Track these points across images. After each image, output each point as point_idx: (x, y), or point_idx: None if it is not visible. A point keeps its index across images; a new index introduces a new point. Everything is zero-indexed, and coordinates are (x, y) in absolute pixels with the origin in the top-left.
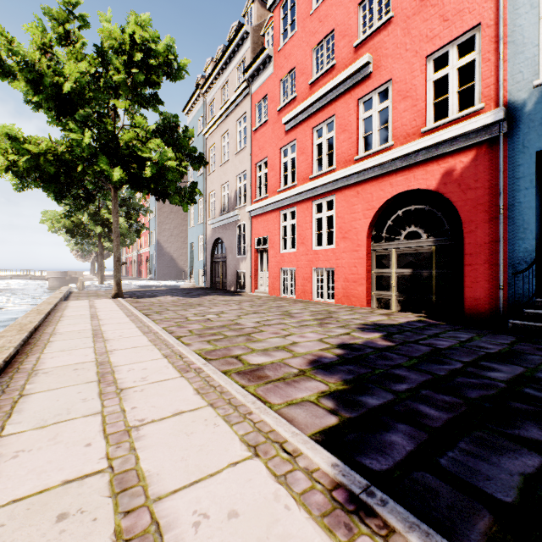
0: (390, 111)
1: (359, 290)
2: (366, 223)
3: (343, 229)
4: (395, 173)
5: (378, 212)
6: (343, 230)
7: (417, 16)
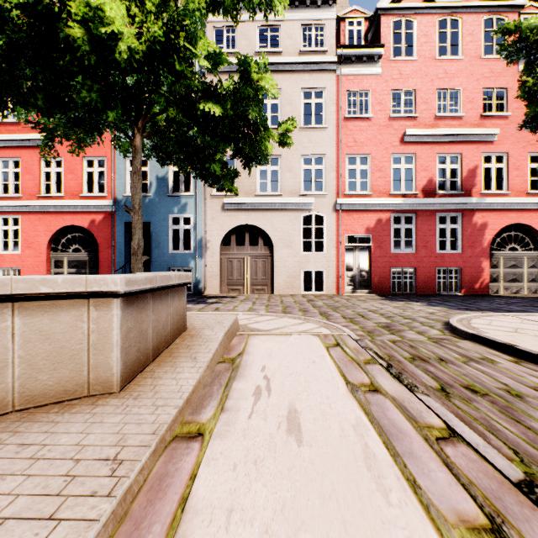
0: (64, 175)
1: None
2: (47, 240)
3: (28, 241)
4: (66, 213)
5: (56, 233)
6: (28, 242)
7: None
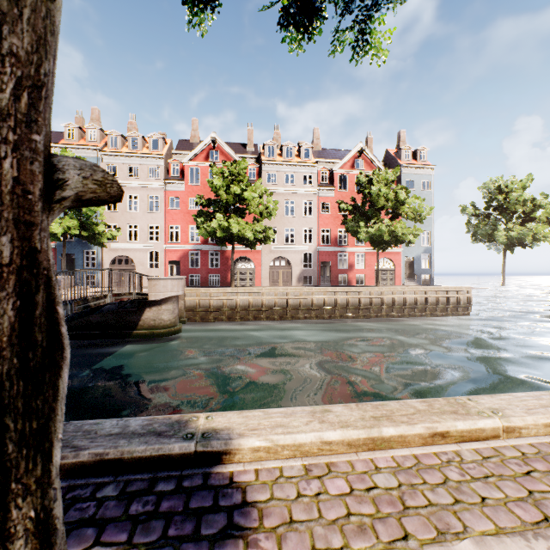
0: None
1: None
2: None
3: None
4: None
5: None
6: None
7: None
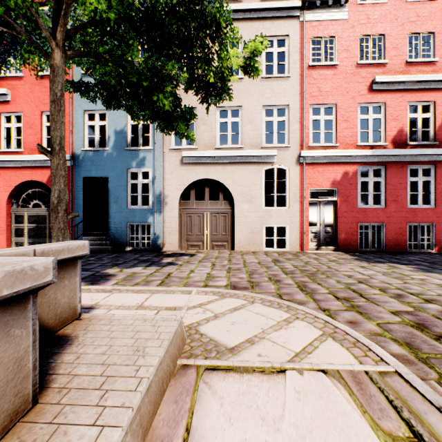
0: (23, 130)
1: (1, 237)
2: (6, 195)
3: None
4: (26, 168)
5: (16, 189)
6: None
7: (38, 87)
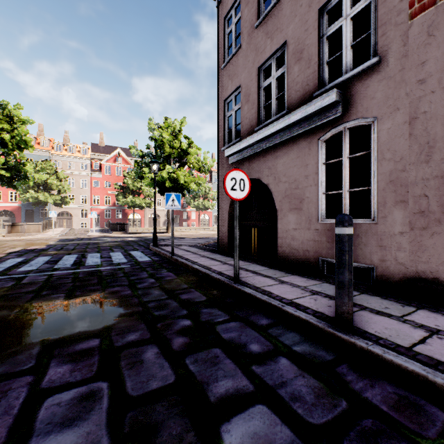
0: (2, 196)
1: None
2: None
3: None
4: (3, 206)
5: None
6: None
7: None
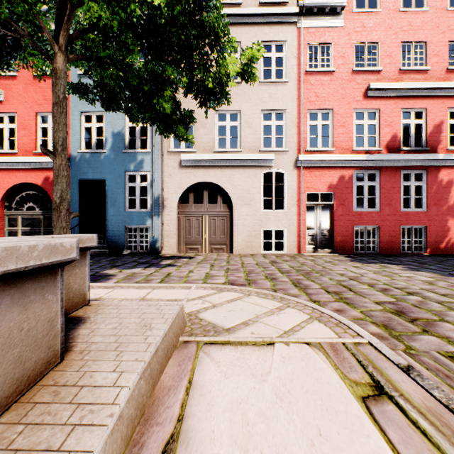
0: (17, 131)
1: None
2: None
3: None
4: (19, 170)
5: (9, 191)
6: None
7: (32, 87)
